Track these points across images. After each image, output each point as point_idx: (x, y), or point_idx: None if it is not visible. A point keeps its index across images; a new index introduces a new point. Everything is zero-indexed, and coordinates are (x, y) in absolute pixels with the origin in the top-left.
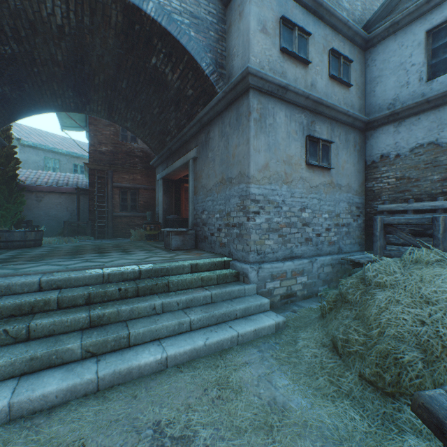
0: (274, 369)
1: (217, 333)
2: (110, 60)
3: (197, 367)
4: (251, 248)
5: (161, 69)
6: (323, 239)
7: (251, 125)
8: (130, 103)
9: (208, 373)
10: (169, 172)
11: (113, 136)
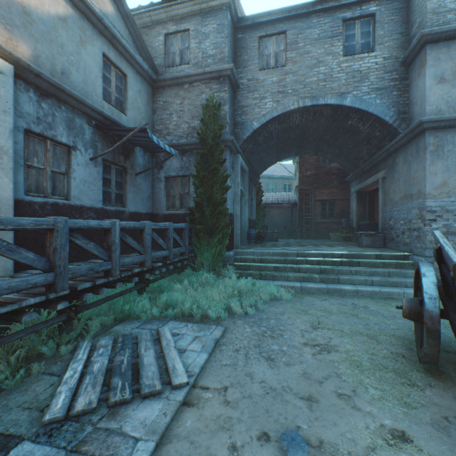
0: None
1: (388, 289)
2: (320, 128)
3: (373, 298)
4: (426, 246)
5: (354, 125)
6: None
7: (426, 157)
8: (331, 144)
9: (379, 300)
10: (361, 187)
11: (315, 162)
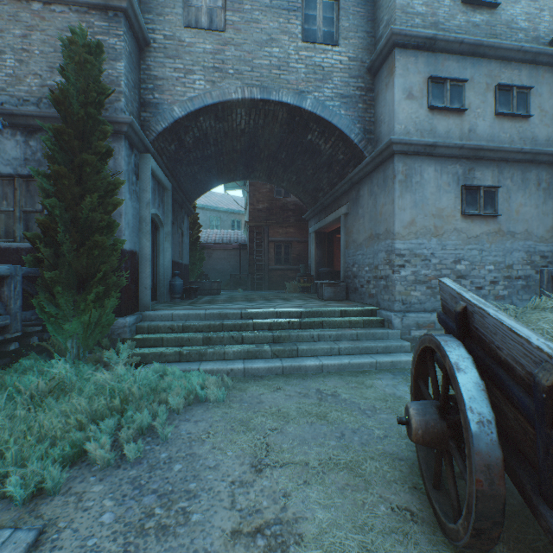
0: (400, 383)
1: (359, 358)
2: (274, 141)
3: (343, 374)
4: (395, 298)
5: (315, 142)
6: (486, 293)
7: (395, 187)
8: (287, 168)
9: (350, 378)
10: (321, 226)
11: (268, 193)
